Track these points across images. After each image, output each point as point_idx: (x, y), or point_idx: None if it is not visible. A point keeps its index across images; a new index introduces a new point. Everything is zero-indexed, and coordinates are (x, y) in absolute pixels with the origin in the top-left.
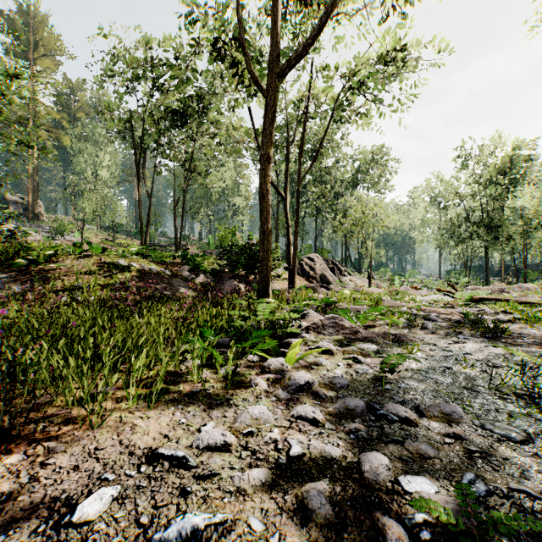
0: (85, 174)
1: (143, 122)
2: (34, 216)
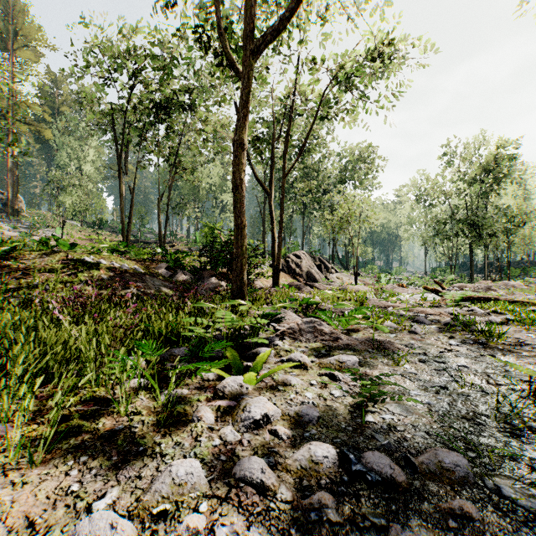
0: (68, 169)
1: (124, 114)
2: (14, 211)
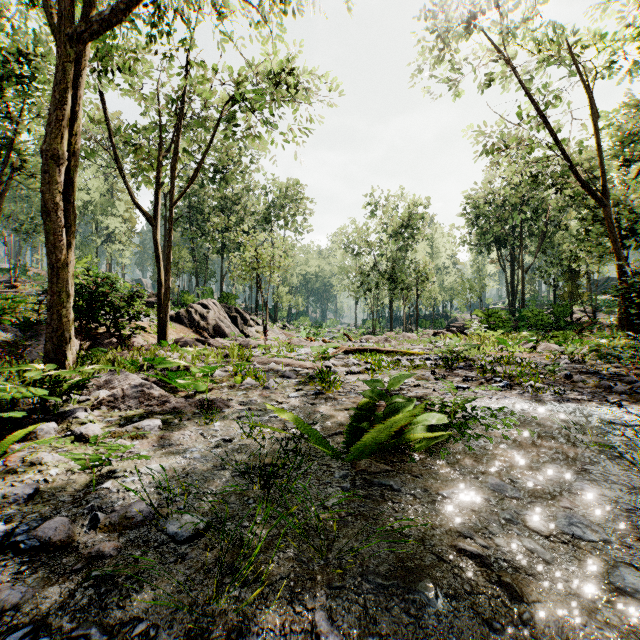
0: None
1: None
2: None
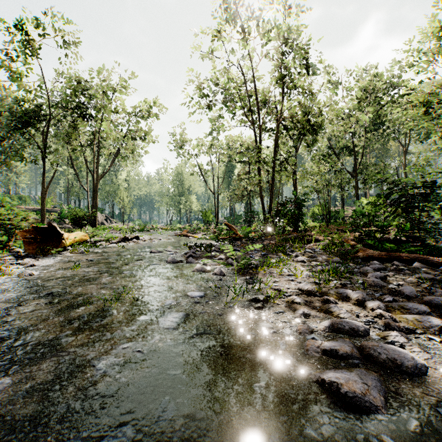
0: None
1: None
2: None
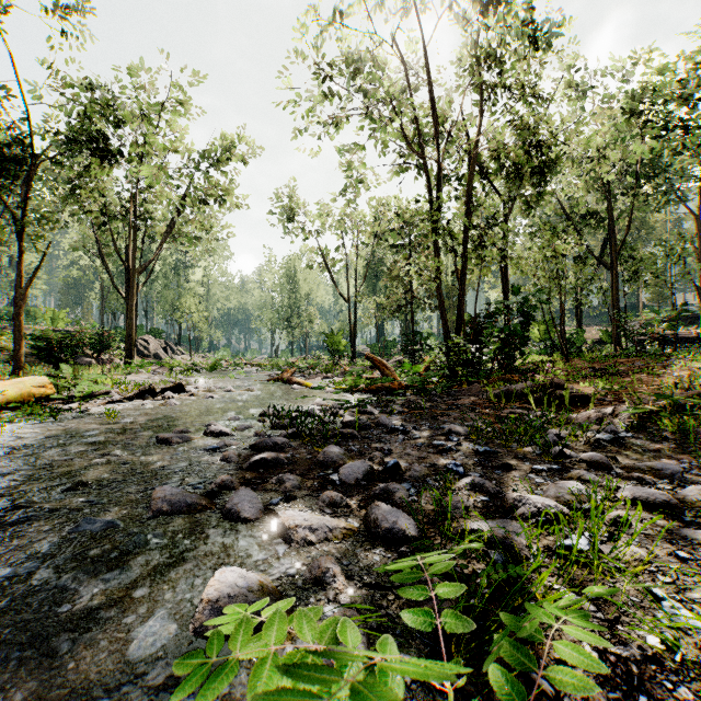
0: None
1: None
2: None
